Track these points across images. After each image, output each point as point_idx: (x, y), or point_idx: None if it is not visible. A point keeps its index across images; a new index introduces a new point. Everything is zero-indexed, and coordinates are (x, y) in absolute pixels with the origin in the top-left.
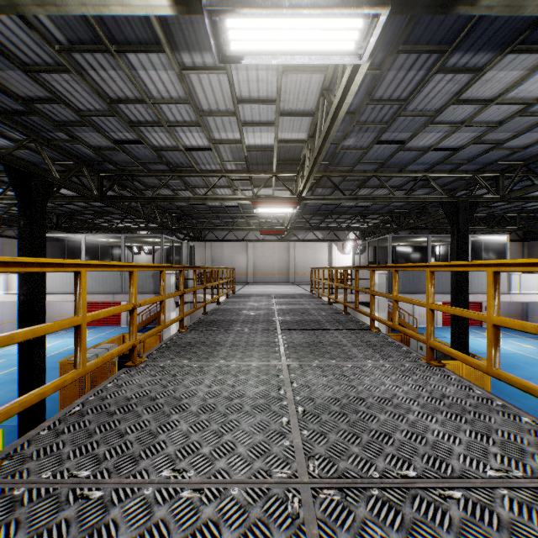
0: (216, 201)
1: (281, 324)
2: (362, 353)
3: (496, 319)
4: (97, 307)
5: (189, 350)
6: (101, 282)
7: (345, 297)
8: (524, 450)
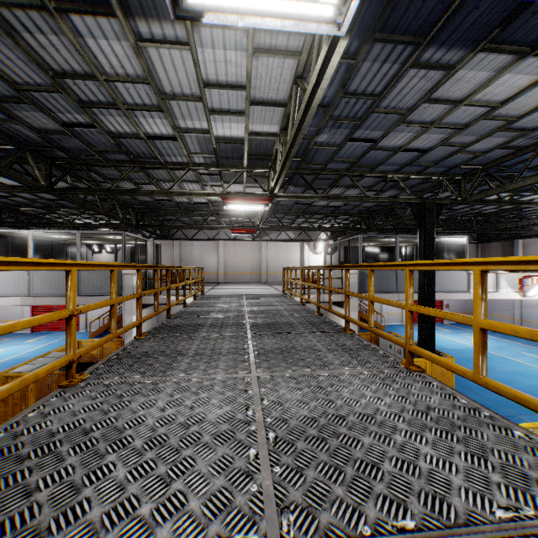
0: (183, 196)
1: (251, 327)
2: (338, 359)
3: (484, 322)
4: (52, 310)
5: (144, 362)
6: (52, 284)
7: (319, 297)
8: (527, 476)
